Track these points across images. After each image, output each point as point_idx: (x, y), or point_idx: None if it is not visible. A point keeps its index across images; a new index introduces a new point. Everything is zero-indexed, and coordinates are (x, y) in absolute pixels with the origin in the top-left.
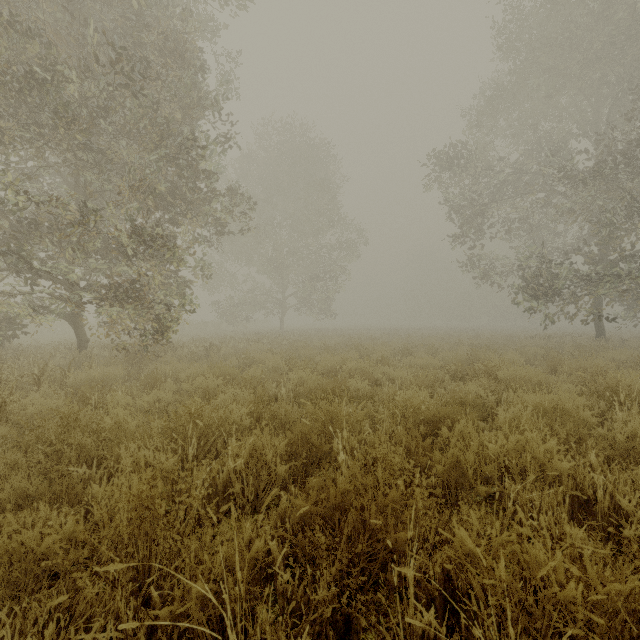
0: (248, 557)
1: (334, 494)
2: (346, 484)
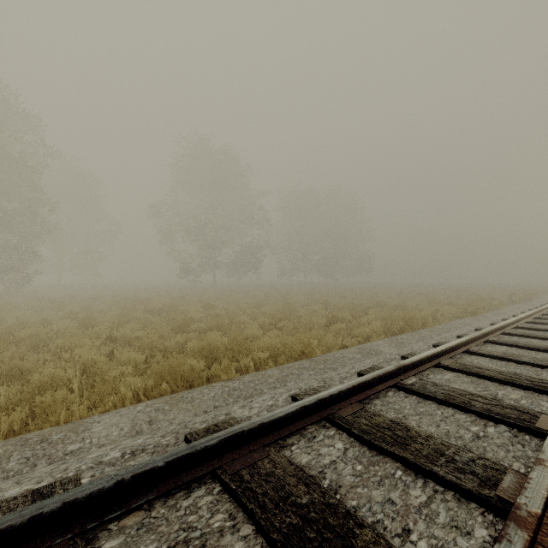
0: (86, 301)
1: (94, 298)
2: (96, 297)
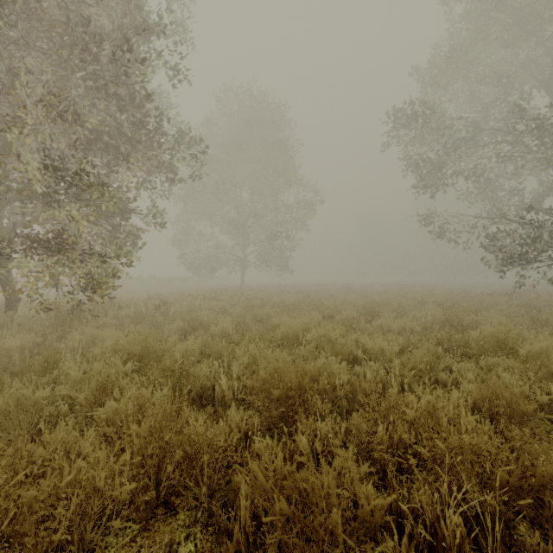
0: None
1: None
2: None
